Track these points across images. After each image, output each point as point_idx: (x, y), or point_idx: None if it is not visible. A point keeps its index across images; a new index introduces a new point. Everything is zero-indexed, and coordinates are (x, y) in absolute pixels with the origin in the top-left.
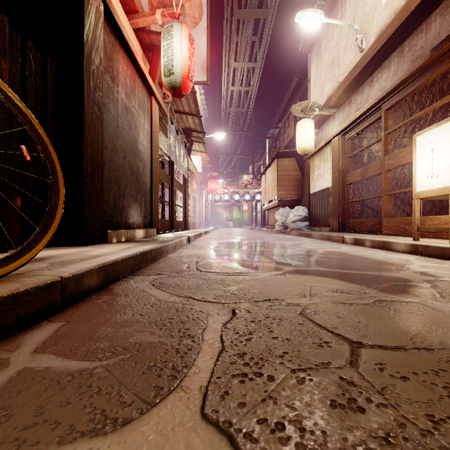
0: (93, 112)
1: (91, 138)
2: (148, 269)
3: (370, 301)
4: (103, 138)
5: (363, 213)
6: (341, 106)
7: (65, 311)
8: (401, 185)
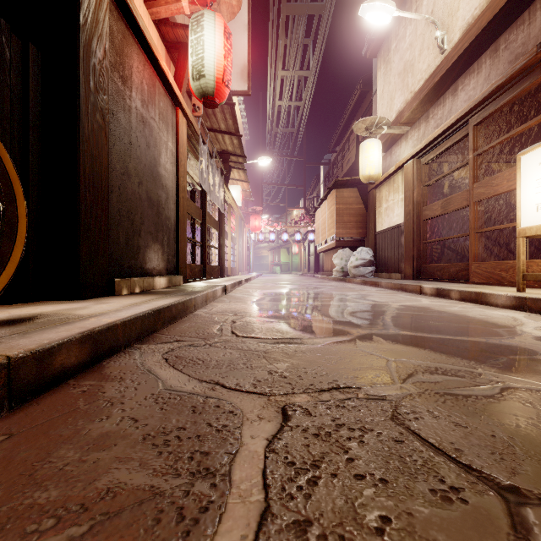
0: (93, 121)
1: (90, 156)
2: (164, 333)
3: (495, 390)
4: (110, 156)
5: (444, 256)
6: (415, 122)
7: (16, 411)
8: (491, 221)
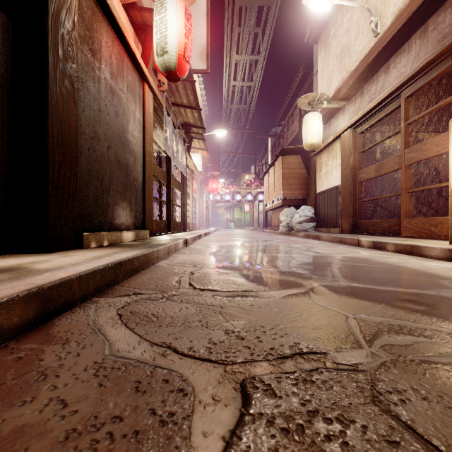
0: (62, 86)
1: (59, 118)
2: (124, 285)
3: None
4: (79, 121)
5: (376, 213)
6: (351, 98)
7: None
8: (417, 183)
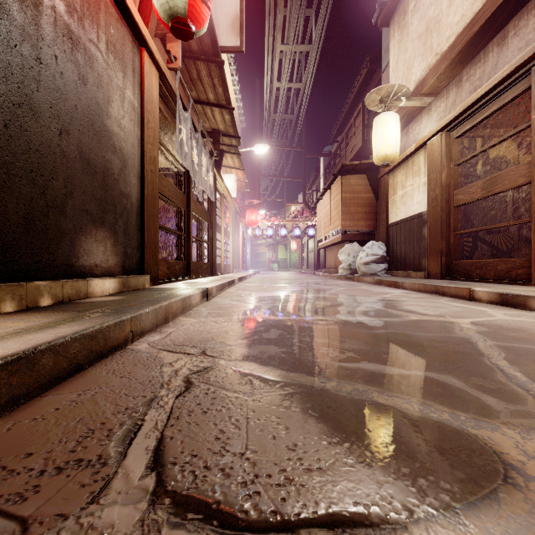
0: None
1: None
2: None
3: None
4: None
5: (477, 250)
6: (442, 90)
7: None
8: None
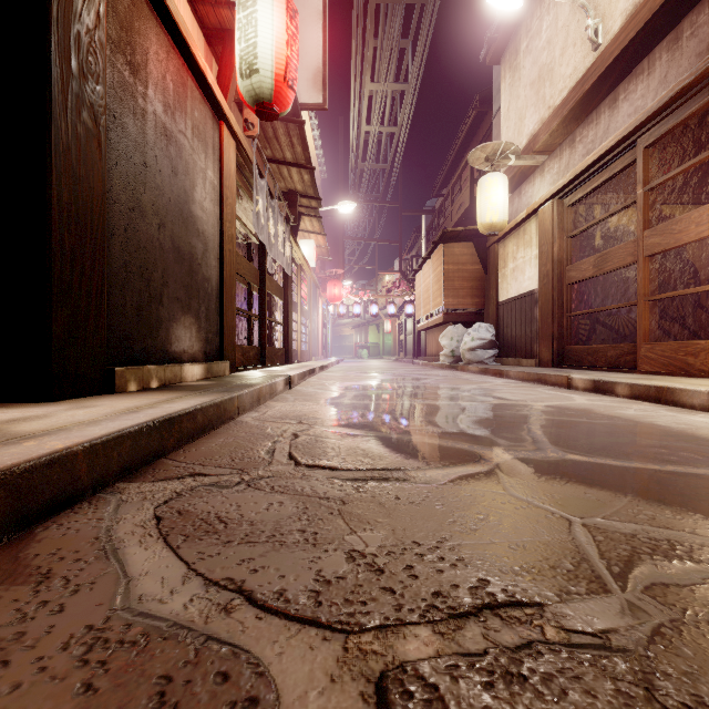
0: (77, 121)
1: (71, 175)
2: (177, 458)
3: None
4: (109, 181)
5: (595, 334)
6: (555, 150)
7: None
8: (661, 286)
